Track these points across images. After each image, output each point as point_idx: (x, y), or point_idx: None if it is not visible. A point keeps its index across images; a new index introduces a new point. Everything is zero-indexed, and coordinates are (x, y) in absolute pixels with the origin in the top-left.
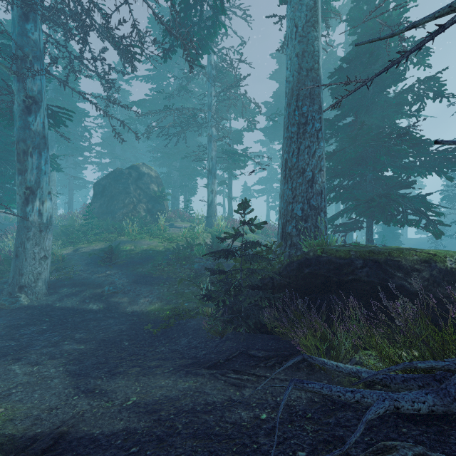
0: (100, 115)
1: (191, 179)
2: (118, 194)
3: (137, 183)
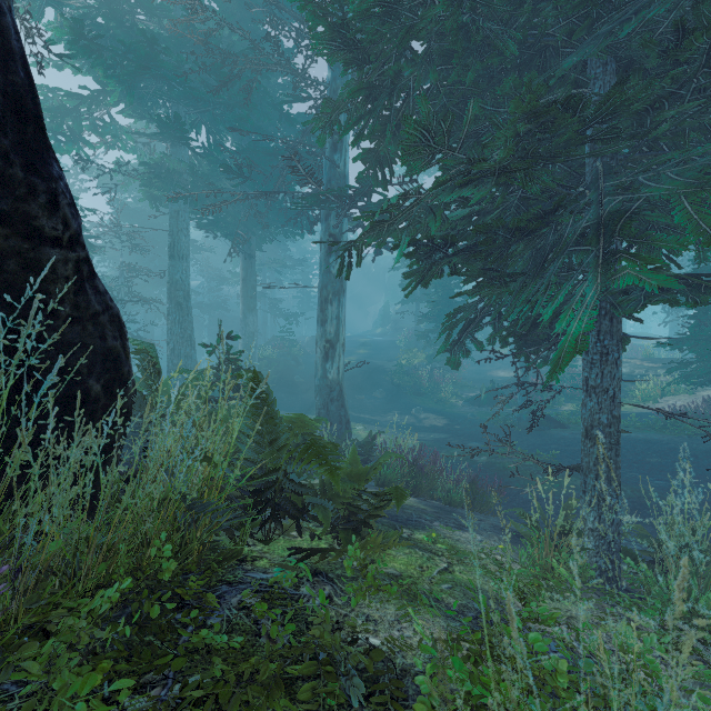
0: None
1: None
2: None
3: None
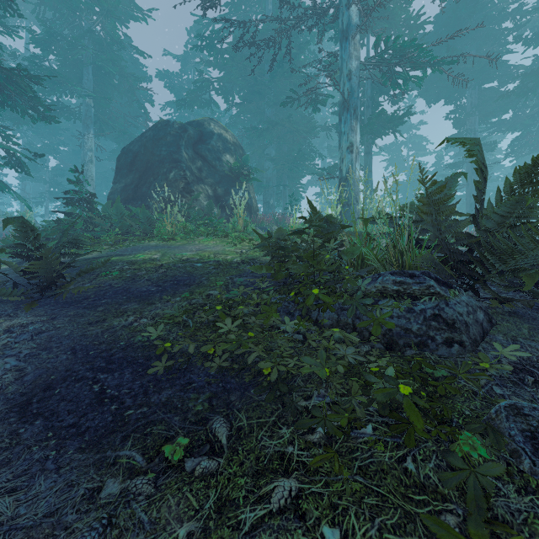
0: (168, 101)
1: (294, 171)
2: (157, 163)
3: (196, 148)
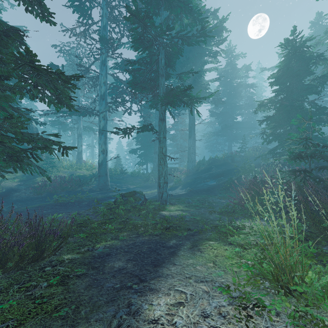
0: None
1: None
2: None
3: None
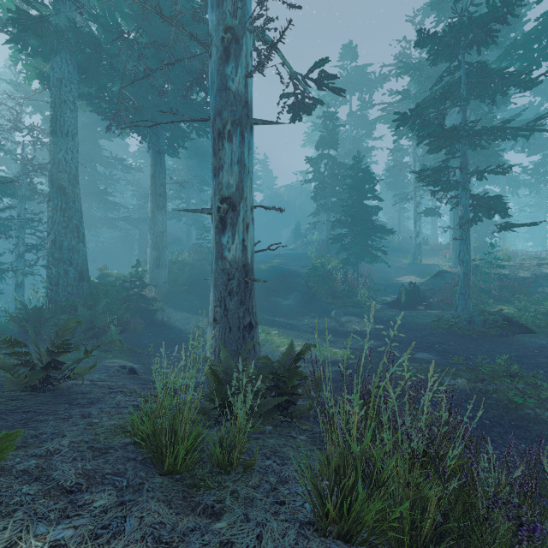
0: None
1: None
2: None
3: None
